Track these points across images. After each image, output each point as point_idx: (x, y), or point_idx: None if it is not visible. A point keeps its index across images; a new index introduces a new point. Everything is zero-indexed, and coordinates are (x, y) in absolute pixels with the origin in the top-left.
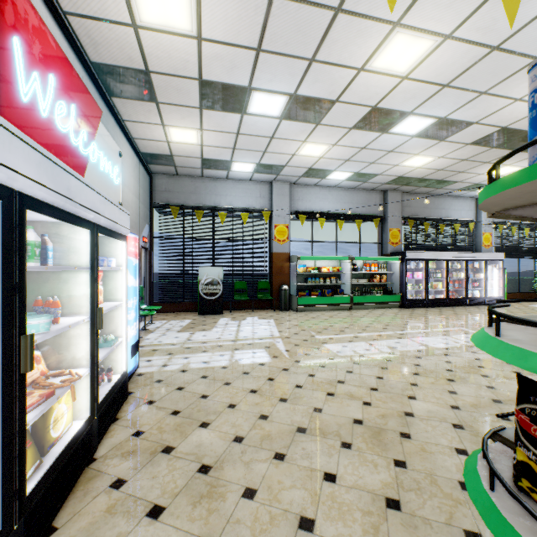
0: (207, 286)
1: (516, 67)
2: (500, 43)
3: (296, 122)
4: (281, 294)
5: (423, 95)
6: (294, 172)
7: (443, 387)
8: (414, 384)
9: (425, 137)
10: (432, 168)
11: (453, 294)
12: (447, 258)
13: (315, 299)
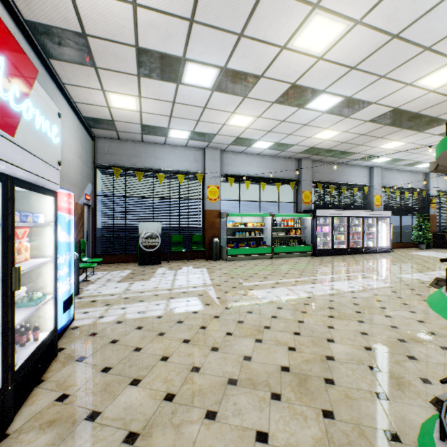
0: (147, 239)
1: (410, 55)
2: (399, 31)
3: (226, 94)
4: (213, 245)
5: (334, 75)
6: (224, 140)
7: (355, 328)
8: (331, 327)
9: (334, 113)
10: (337, 140)
11: (353, 245)
12: (348, 215)
13: (242, 249)
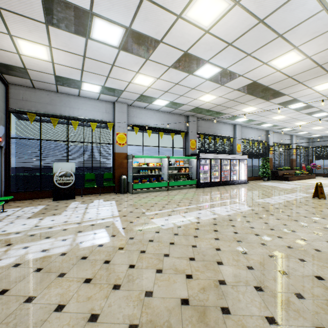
0: (61, 177)
1: (269, 39)
2: (264, 17)
3: (131, 54)
4: (121, 181)
5: (216, 48)
6: (130, 96)
7: (237, 248)
8: (218, 249)
9: (214, 81)
10: (215, 103)
11: (224, 179)
12: (221, 158)
13: (145, 184)
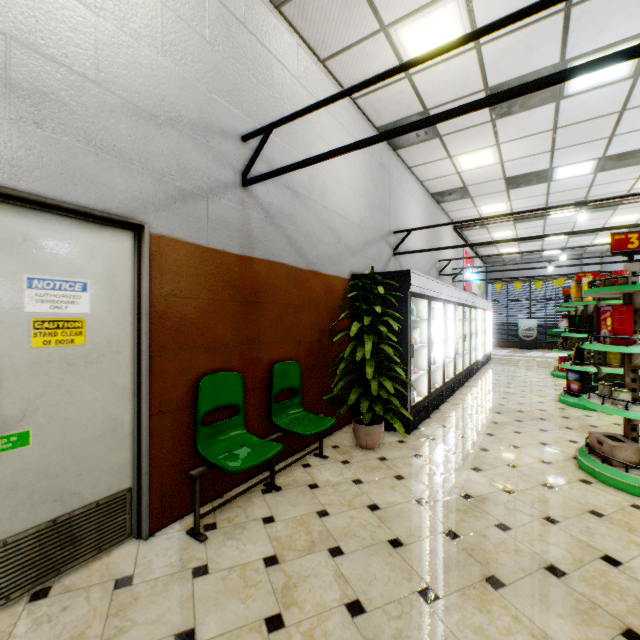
0: (524, 331)
1: None
2: None
3: (579, 237)
4: None
5: None
6: (598, 248)
7: None
8: None
9: None
10: None
11: None
12: None
13: None
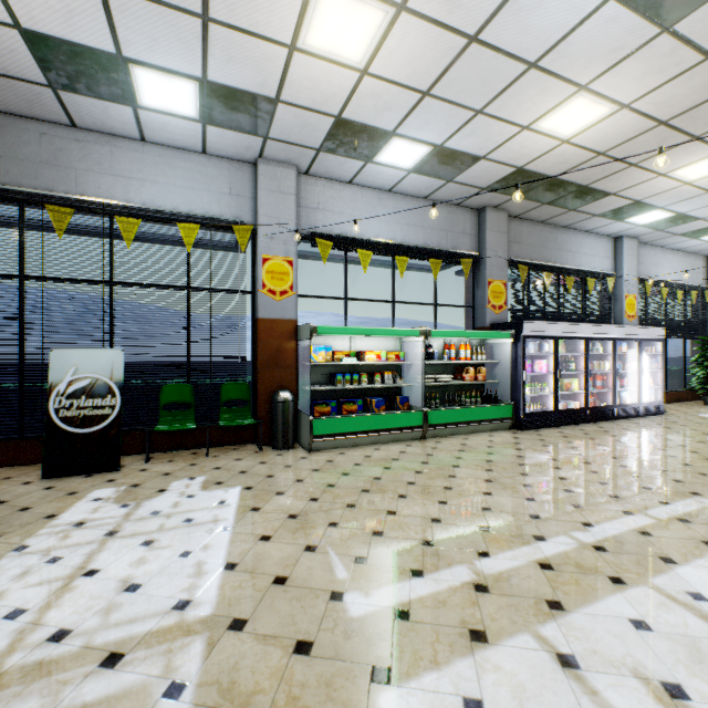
0: (75, 399)
1: None
2: None
3: None
4: (275, 411)
5: None
6: (302, 130)
7: None
8: None
9: (639, 1)
10: (590, 145)
11: (594, 400)
12: (587, 336)
13: (350, 420)
